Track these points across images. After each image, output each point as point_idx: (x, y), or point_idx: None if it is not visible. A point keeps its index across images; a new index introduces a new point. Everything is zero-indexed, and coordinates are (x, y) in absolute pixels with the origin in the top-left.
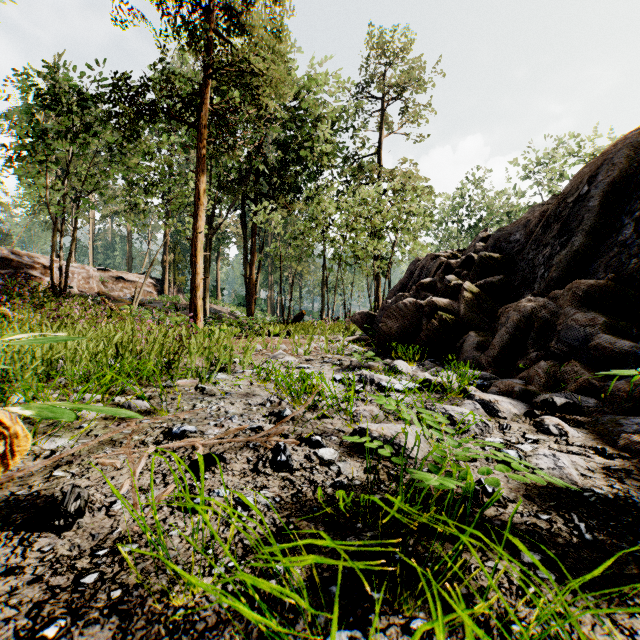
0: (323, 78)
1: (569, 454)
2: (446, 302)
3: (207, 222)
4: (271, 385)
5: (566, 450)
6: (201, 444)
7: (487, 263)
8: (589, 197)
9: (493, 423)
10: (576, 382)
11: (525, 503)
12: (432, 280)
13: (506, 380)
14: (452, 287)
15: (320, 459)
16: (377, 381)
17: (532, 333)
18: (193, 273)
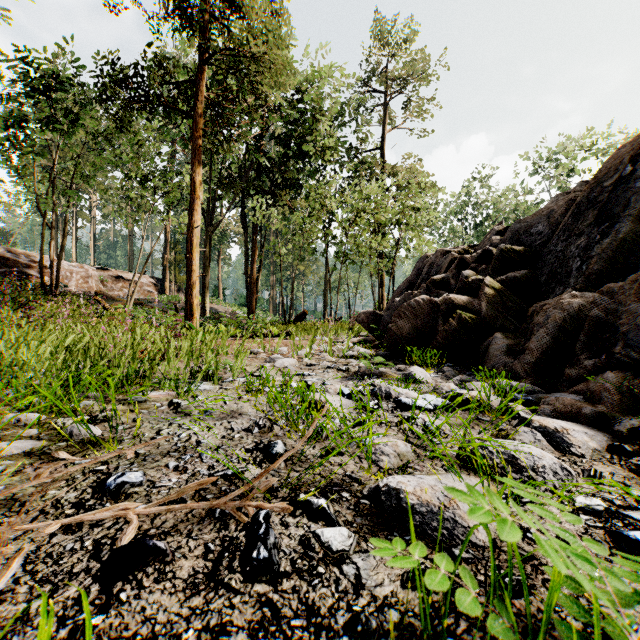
0: (326, 69)
1: None
2: (465, 299)
3: (206, 219)
4: (264, 399)
5: None
6: (137, 514)
7: (508, 257)
8: (634, 178)
9: (568, 464)
10: None
11: None
12: (444, 276)
13: (557, 395)
14: (470, 283)
15: (325, 549)
16: (395, 396)
17: (581, 335)
18: (189, 270)
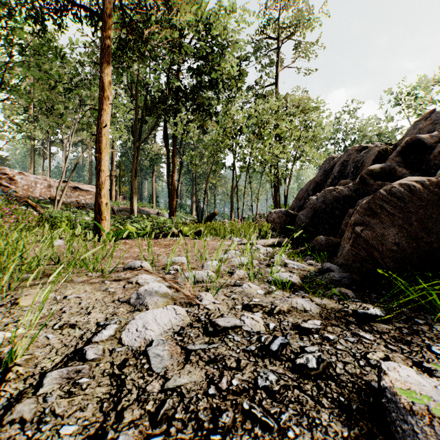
0: (233, 5)
1: None
2: None
3: (134, 137)
4: None
5: None
6: None
7: None
8: None
9: None
10: None
11: None
12: (384, 166)
13: None
14: None
15: None
16: None
17: None
18: (97, 170)
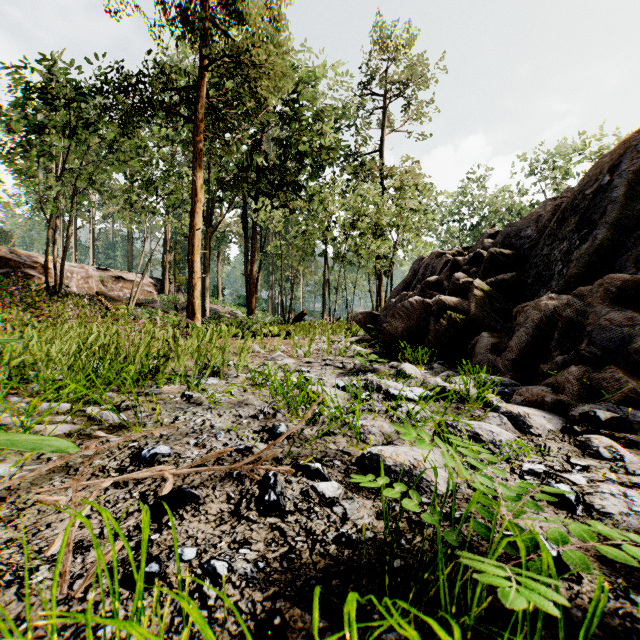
0: (324, 73)
1: (634, 488)
2: (455, 301)
3: (207, 220)
4: (267, 392)
5: (628, 482)
6: (172, 474)
7: (497, 260)
8: (611, 187)
9: (526, 442)
10: (619, 392)
11: (603, 572)
12: (438, 278)
13: (530, 387)
14: (461, 285)
15: (320, 496)
16: (385, 388)
17: (555, 334)
18: (190, 271)
